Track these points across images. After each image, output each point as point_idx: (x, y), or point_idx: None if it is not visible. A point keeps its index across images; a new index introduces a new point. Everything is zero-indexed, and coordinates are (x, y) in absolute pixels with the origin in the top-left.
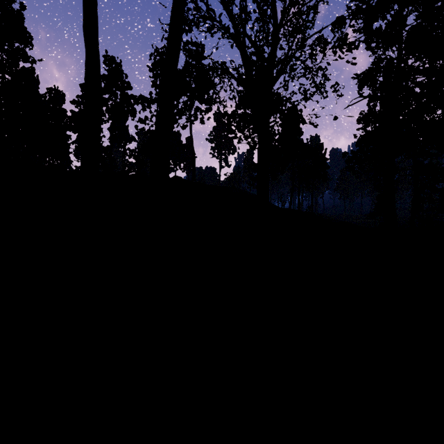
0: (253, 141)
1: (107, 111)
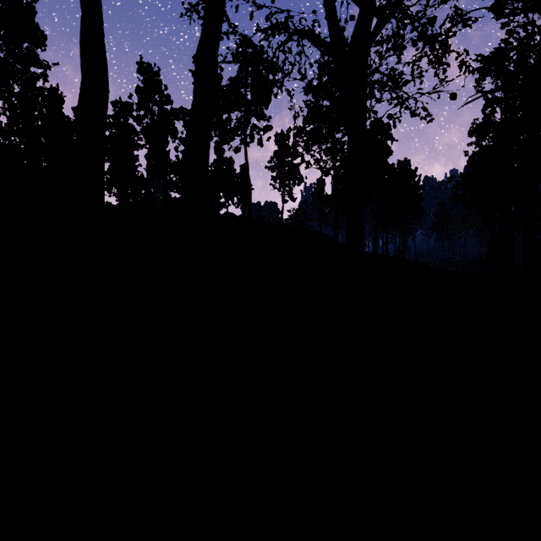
0: (326, 165)
1: (142, 131)
